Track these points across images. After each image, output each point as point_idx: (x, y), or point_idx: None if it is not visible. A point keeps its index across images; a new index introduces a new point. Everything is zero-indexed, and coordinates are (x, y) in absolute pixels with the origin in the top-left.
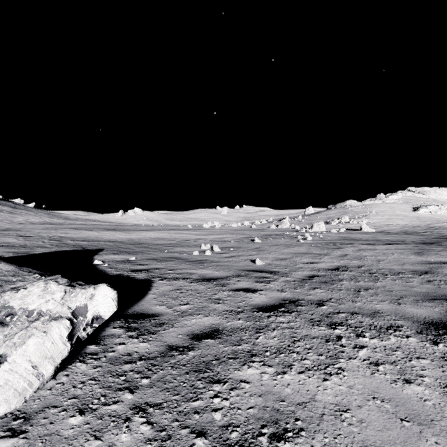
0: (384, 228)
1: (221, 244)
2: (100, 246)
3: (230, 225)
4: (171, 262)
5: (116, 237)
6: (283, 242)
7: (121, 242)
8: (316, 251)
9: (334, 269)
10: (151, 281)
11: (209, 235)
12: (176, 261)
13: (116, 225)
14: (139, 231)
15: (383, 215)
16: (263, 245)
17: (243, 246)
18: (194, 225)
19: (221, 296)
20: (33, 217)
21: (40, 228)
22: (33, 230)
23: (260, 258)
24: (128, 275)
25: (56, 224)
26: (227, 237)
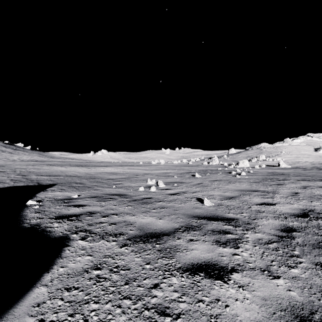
0: (297, 165)
1: (165, 179)
2: (56, 181)
3: (172, 162)
4: (112, 202)
5: (77, 172)
6: (221, 177)
7: (79, 177)
8: (261, 188)
9: (303, 216)
10: (68, 240)
11: (155, 170)
12: (118, 200)
13: (86, 162)
14: (100, 167)
15: (291, 154)
16: (204, 180)
17: (185, 181)
18: (145, 162)
19: (167, 295)
20: (26, 156)
21: (22, 164)
22: (16, 166)
23: (206, 196)
24: (46, 227)
25: (40, 161)
26: (170, 172)
